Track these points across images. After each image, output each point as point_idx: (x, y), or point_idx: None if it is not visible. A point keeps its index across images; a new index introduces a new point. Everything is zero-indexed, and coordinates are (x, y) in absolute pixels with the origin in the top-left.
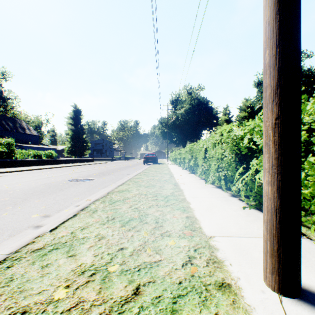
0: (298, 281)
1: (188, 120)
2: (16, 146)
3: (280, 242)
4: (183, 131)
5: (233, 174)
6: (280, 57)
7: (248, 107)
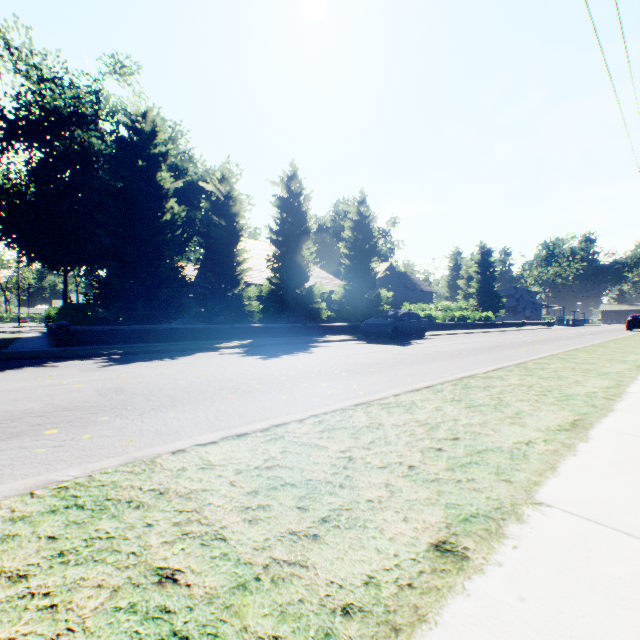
0: None
1: None
2: None
3: None
4: None
5: None
6: None
7: None
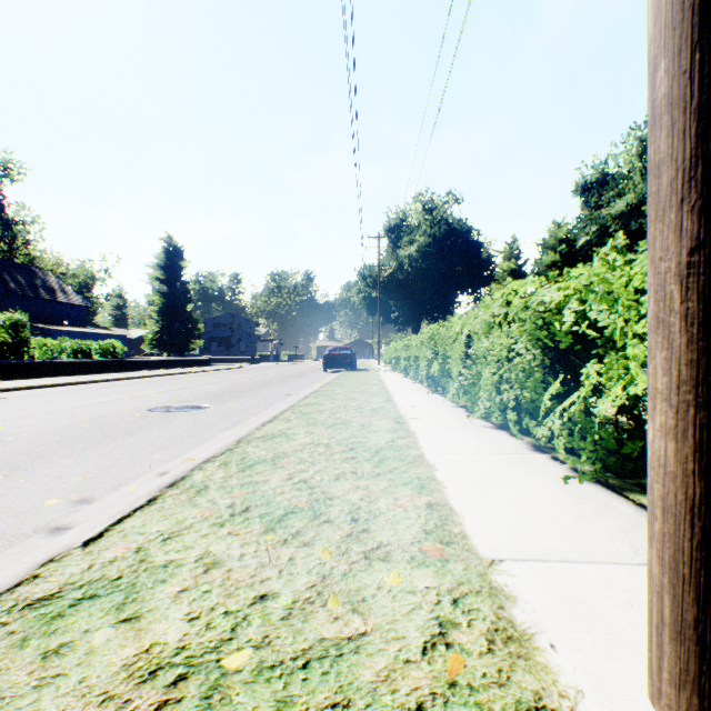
0: None
1: (425, 271)
2: (35, 331)
3: (706, 601)
4: (413, 295)
5: (536, 397)
6: (706, 75)
7: (562, 241)
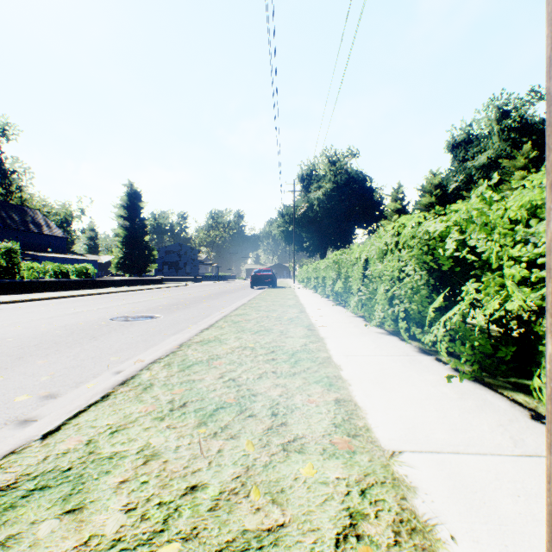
0: None
1: (330, 210)
2: (26, 257)
3: None
4: (321, 229)
5: (423, 309)
6: None
7: (437, 186)
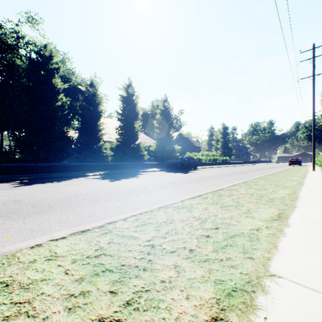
0: (314, 170)
1: None
2: None
3: (312, 167)
4: None
5: None
6: (312, 154)
7: None
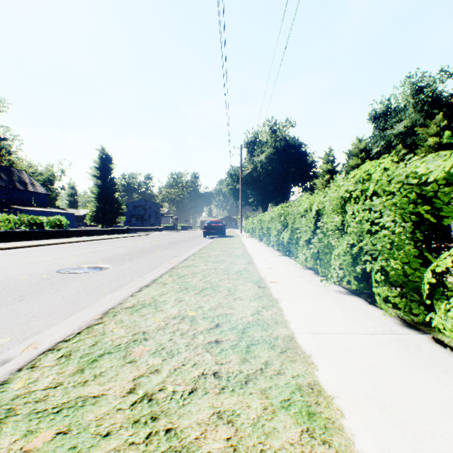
0: None
1: (271, 171)
2: (11, 210)
3: None
4: (263, 187)
5: (412, 272)
6: None
7: (362, 150)
